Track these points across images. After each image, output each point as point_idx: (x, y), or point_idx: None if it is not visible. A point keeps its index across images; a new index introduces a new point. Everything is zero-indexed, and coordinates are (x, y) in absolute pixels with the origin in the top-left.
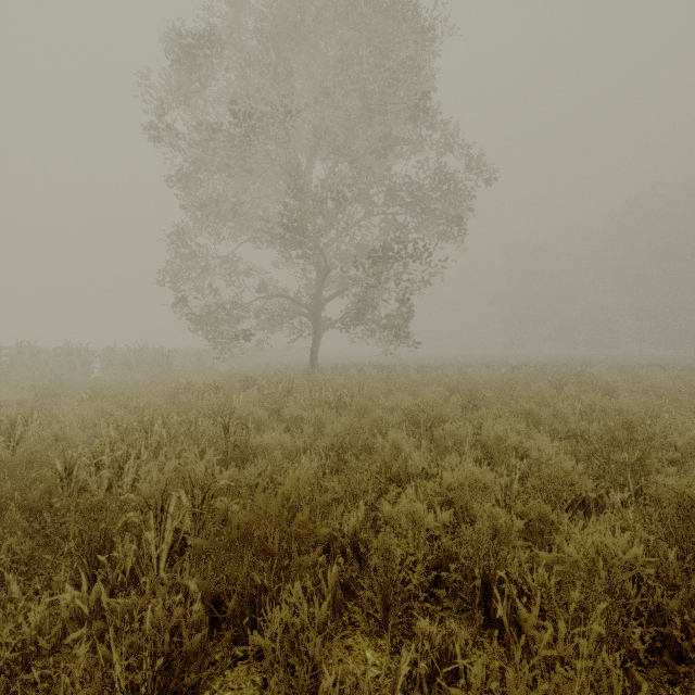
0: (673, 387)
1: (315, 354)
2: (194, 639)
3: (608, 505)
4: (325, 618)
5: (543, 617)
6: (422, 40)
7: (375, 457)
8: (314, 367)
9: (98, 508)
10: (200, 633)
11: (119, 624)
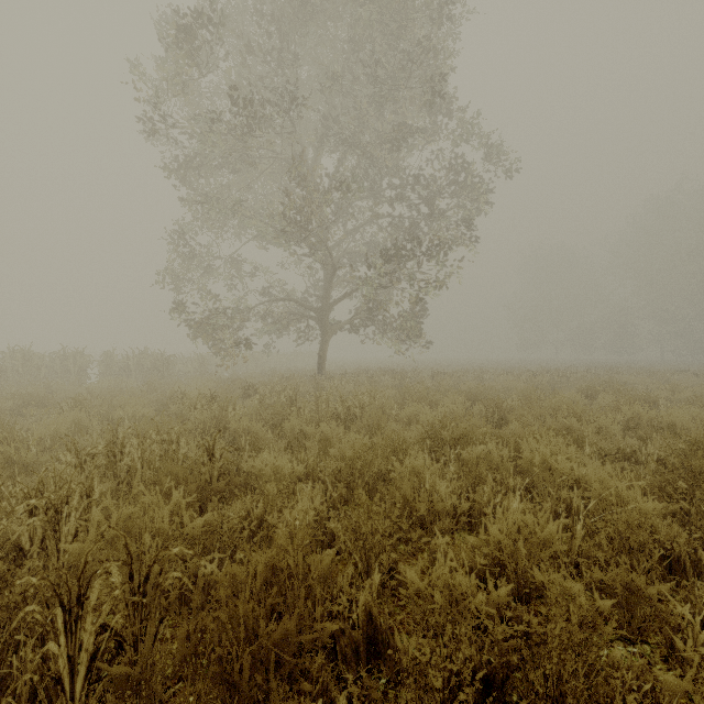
0: None
1: (323, 359)
2: None
3: (703, 561)
4: None
5: None
6: (439, 18)
7: (393, 491)
8: (321, 373)
9: None
10: None
11: None
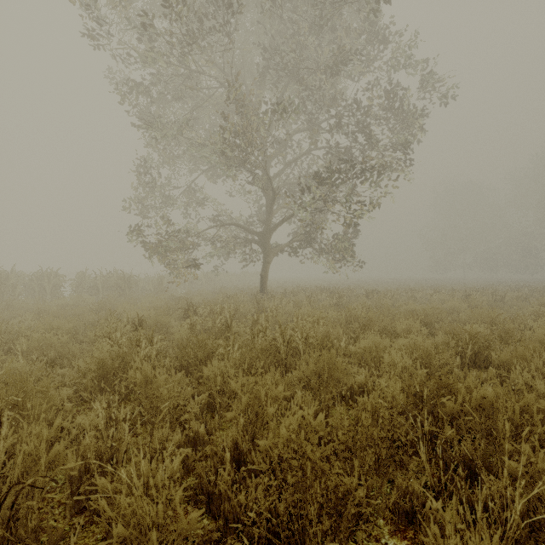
0: None
1: (264, 279)
2: None
3: None
4: None
5: None
6: None
7: None
8: (263, 291)
9: None
10: None
11: None
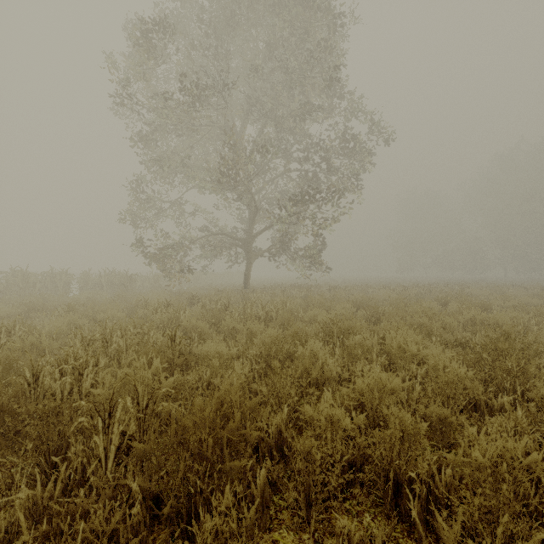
0: (536, 303)
1: (248, 277)
2: (131, 543)
3: (496, 406)
4: (253, 521)
5: (450, 514)
6: (334, 25)
7: (297, 364)
8: (247, 287)
9: (55, 412)
10: (137, 538)
11: (64, 527)
